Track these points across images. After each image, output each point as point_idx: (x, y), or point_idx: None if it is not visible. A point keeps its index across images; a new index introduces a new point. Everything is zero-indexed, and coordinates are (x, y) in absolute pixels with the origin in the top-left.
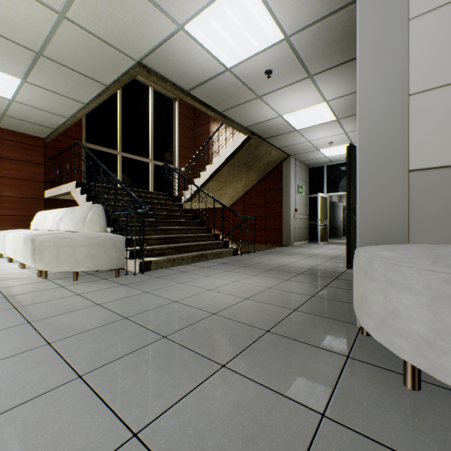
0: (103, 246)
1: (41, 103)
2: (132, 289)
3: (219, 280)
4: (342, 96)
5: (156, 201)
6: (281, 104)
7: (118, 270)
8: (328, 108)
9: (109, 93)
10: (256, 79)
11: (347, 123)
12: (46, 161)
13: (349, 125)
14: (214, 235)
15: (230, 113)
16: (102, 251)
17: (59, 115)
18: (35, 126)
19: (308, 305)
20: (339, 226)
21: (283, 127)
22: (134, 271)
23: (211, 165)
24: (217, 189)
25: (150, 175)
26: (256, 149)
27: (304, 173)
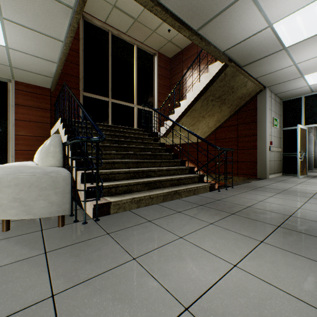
0: (37, 187)
1: (29, 47)
2: (42, 274)
3: (202, 257)
4: None
5: (132, 135)
6: (277, 1)
7: (60, 218)
8: None
9: (76, 17)
10: None
11: None
12: (52, 106)
13: None
14: (188, 168)
15: (207, 31)
16: (35, 194)
17: (49, 60)
18: (38, 76)
19: None
20: (310, 159)
21: (269, 45)
22: (89, 215)
23: (185, 101)
24: (190, 125)
25: (134, 117)
26: (232, 79)
27: (278, 106)
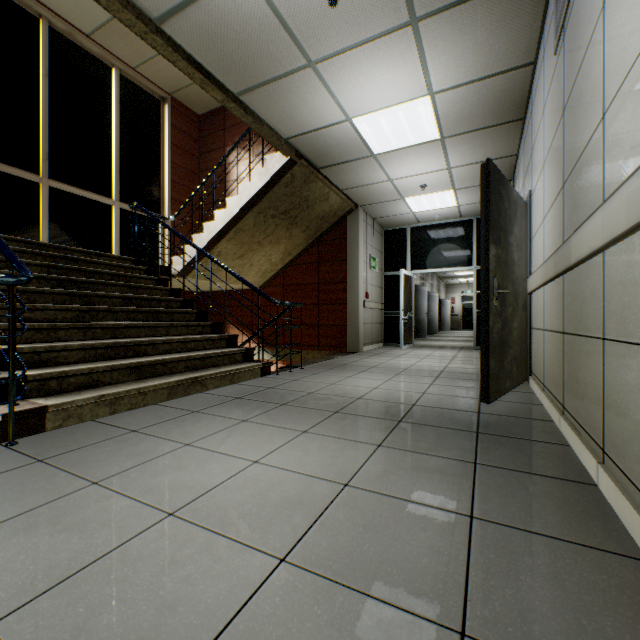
0: None
1: None
2: None
3: (213, 461)
4: (460, 85)
5: (105, 270)
6: (352, 90)
7: None
8: (431, 110)
9: None
10: (306, 11)
11: (456, 149)
12: None
13: (457, 153)
14: (226, 338)
15: (256, 101)
16: None
17: None
18: None
19: (488, 582)
20: (423, 321)
21: (352, 145)
22: None
23: (224, 211)
24: (236, 256)
25: (113, 229)
26: (305, 186)
27: (378, 238)
